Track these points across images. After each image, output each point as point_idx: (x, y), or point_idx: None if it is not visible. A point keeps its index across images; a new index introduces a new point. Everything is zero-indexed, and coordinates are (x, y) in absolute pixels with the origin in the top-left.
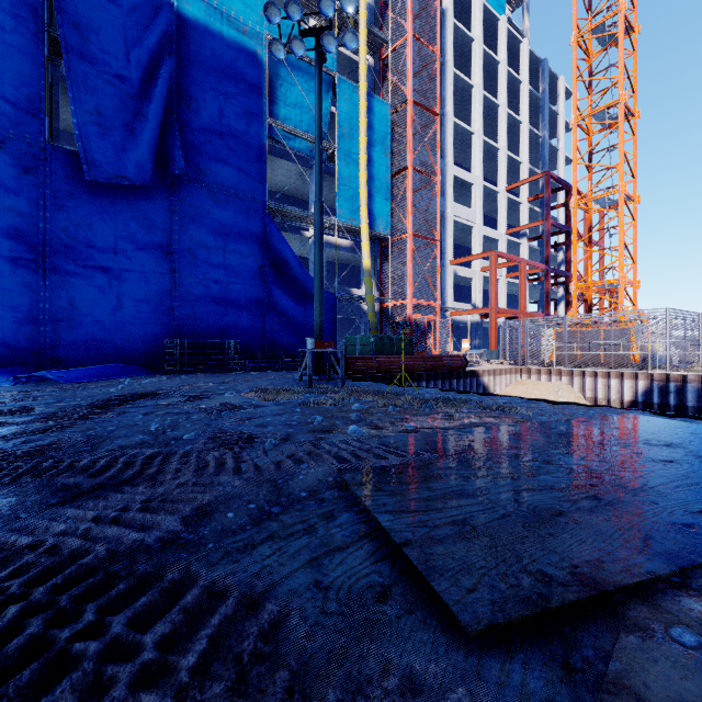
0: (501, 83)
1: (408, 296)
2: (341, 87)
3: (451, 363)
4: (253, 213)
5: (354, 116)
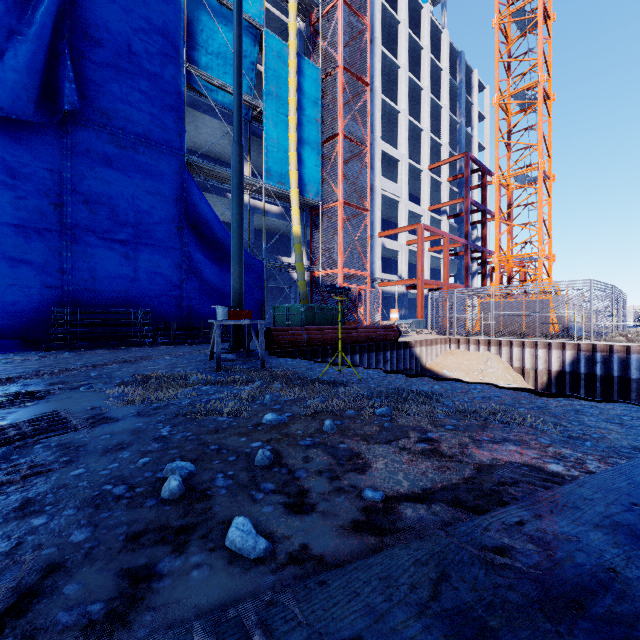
0: (425, 68)
1: (339, 265)
2: (269, 42)
3: (384, 334)
4: (169, 167)
5: (284, 76)
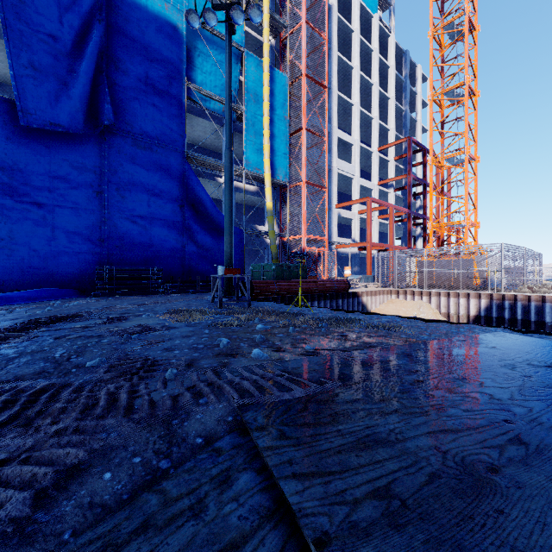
0: (374, 67)
1: (303, 232)
2: (248, 60)
3: (337, 286)
4: (174, 160)
5: (259, 85)
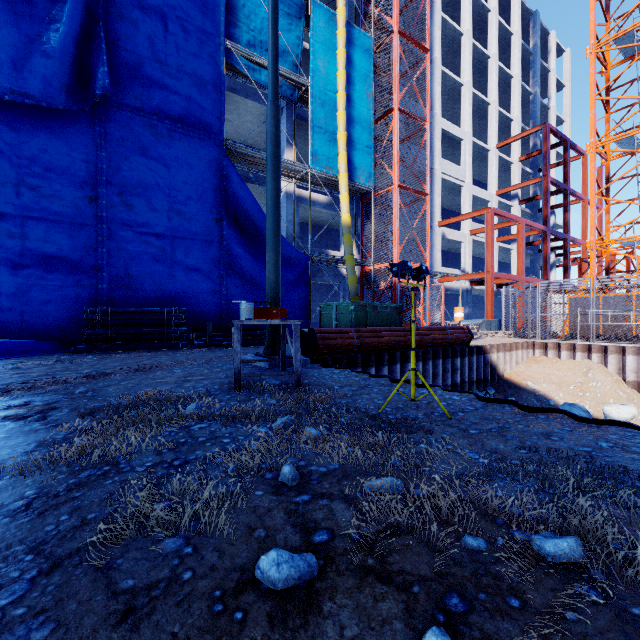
0: (492, 33)
1: (394, 258)
2: (316, 12)
3: (453, 337)
4: (207, 153)
5: (331, 48)
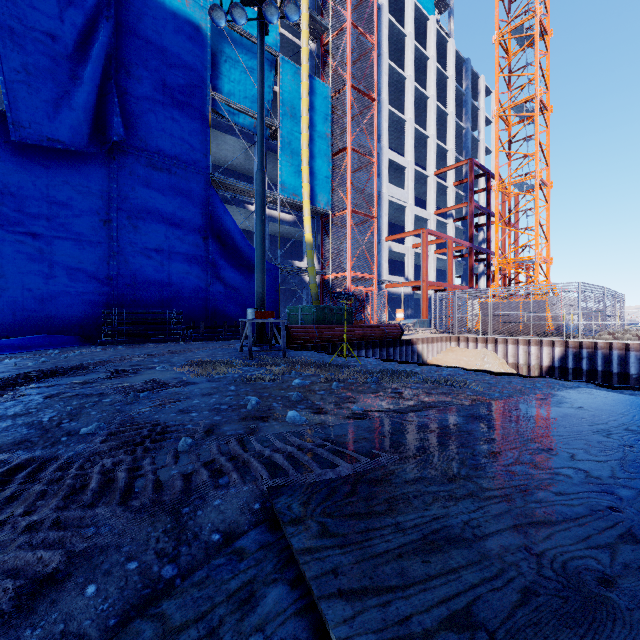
0: (431, 77)
1: (347, 269)
2: (284, 67)
3: (388, 332)
4: (197, 184)
5: (297, 96)
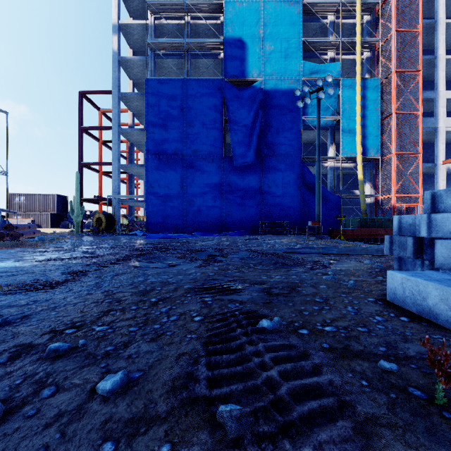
0: None
1: (392, 192)
2: (344, 84)
3: None
4: (295, 163)
5: (353, 96)
